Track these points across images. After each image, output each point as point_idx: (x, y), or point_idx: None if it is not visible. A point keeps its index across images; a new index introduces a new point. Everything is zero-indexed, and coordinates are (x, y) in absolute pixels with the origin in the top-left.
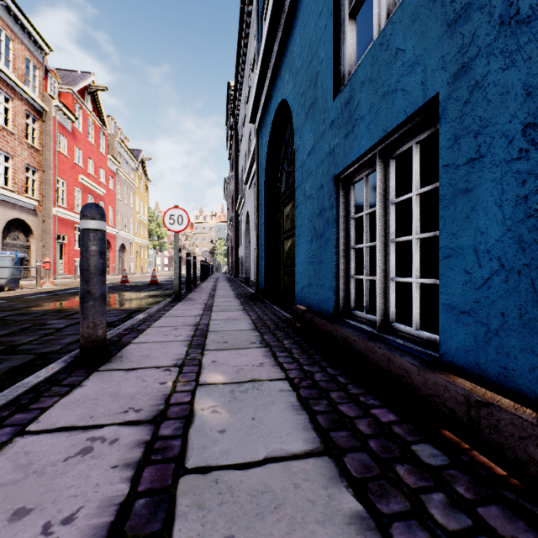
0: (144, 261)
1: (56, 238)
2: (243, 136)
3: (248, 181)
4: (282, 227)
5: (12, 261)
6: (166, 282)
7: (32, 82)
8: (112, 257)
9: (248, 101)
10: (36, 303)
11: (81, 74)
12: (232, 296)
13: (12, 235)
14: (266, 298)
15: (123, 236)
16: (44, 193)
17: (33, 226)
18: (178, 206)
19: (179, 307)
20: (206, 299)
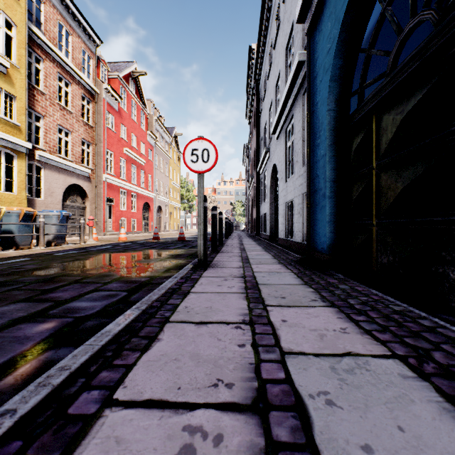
0: (176, 221)
1: (105, 200)
2: (266, 91)
3: (276, 129)
4: (372, 150)
5: (57, 218)
6: (192, 238)
7: (87, 70)
8: (151, 217)
9: (275, 45)
10: (49, 264)
11: (126, 63)
12: (272, 261)
13: (71, 198)
14: (329, 268)
15: (159, 199)
16: (96, 163)
17: (87, 191)
18: (202, 137)
19: (203, 284)
20: (240, 266)
